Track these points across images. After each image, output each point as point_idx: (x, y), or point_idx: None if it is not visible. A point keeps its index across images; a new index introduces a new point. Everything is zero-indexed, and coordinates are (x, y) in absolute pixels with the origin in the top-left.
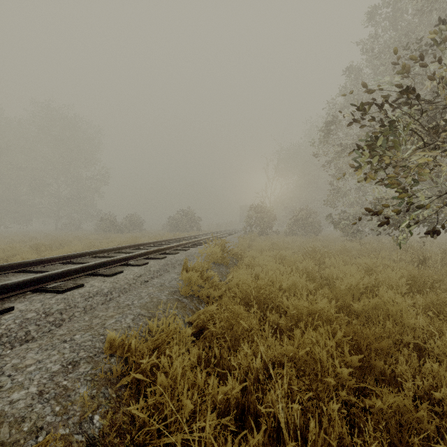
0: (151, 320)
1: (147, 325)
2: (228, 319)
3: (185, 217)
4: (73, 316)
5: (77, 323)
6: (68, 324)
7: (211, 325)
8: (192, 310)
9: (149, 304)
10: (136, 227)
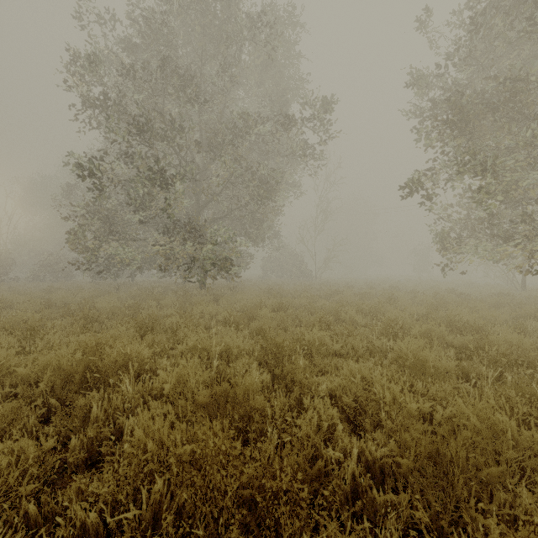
0: None
1: None
2: None
3: None
4: None
5: None
6: None
7: None
8: None
9: None
10: None
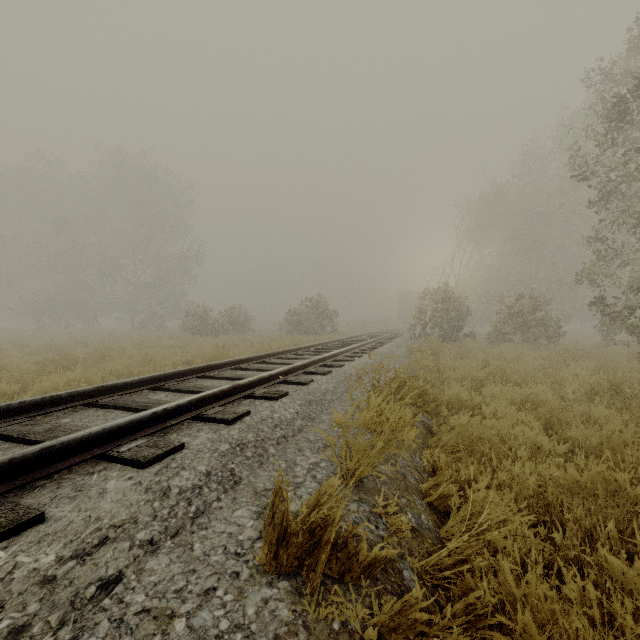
0: None
1: None
2: None
3: (312, 311)
4: None
5: None
6: None
7: None
8: None
9: None
10: (239, 326)
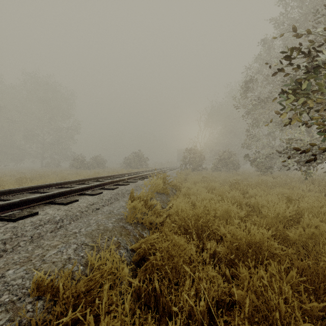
0: (89, 253)
1: (87, 256)
2: (169, 250)
3: (136, 157)
4: (17, 246)
5: (18, 253)
6: (9, 255)
7: (152, 256)
8: (135, 237)
9: (94, 232)
10: (100, 165)
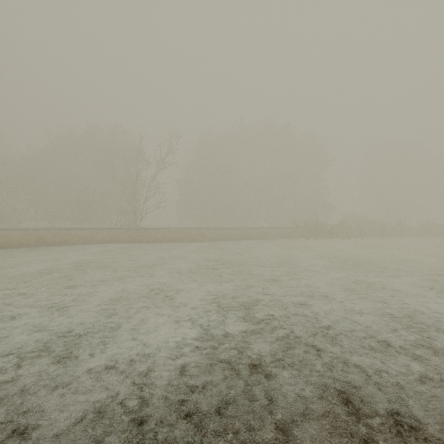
0: None
1: None
2: None
3: None
4: None
5: None
6: None
7: None
8: None
9: None
10: None
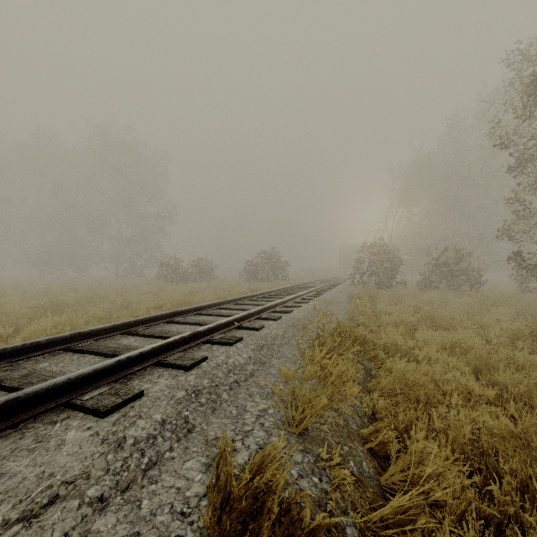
0: None
1: None
2: None
3: (267, 261)
4: None
5: None
6: None
7: None
8: None
9: None
10: (205, 274)
